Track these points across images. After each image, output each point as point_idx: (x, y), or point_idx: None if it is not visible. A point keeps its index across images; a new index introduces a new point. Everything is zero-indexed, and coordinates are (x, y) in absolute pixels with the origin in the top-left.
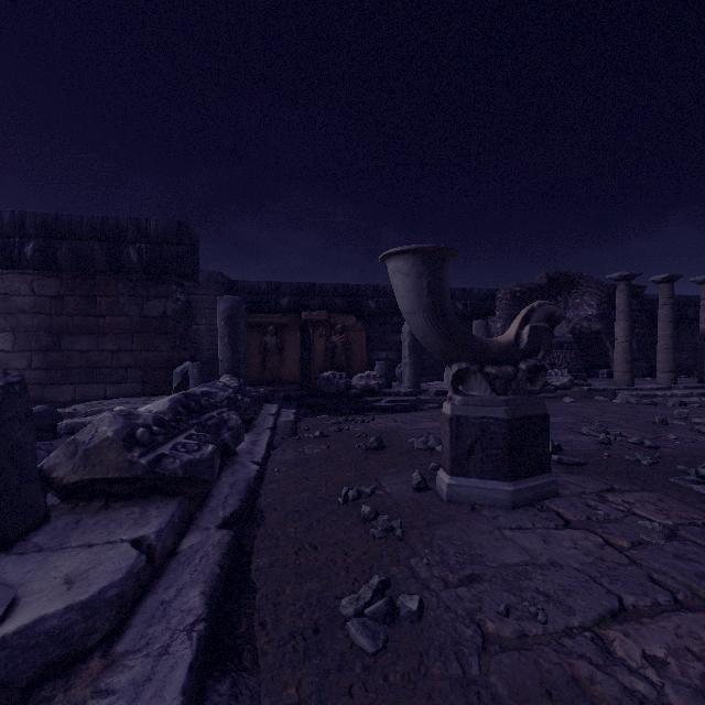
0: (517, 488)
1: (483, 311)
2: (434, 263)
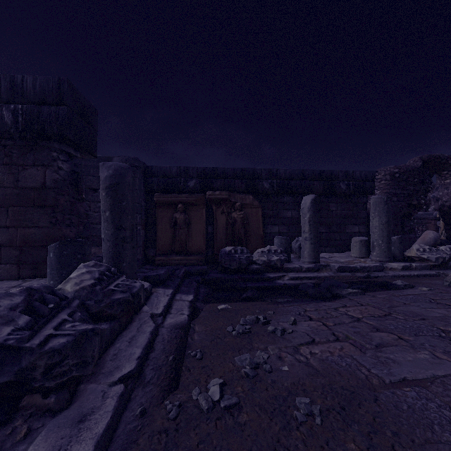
0: None
1: (363, 190)
2: None
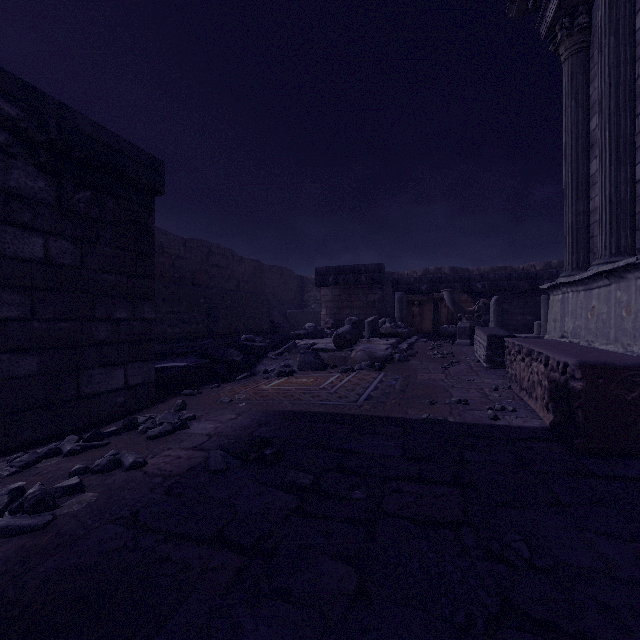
0: (471, 341)
1: None
2: (452, 293)
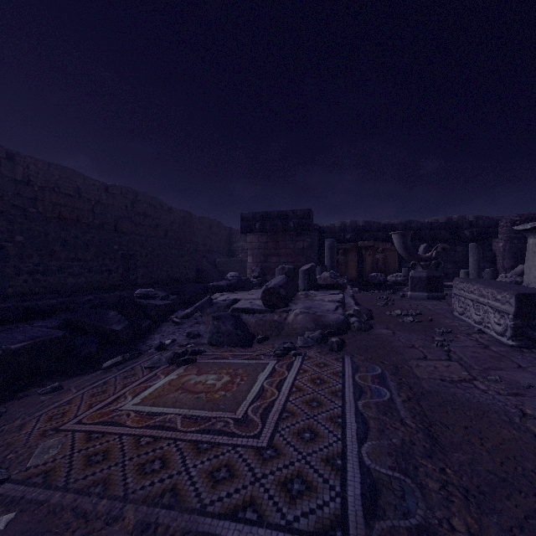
0: (429, 294)
1: (486, 235)
2: (404, 235)
